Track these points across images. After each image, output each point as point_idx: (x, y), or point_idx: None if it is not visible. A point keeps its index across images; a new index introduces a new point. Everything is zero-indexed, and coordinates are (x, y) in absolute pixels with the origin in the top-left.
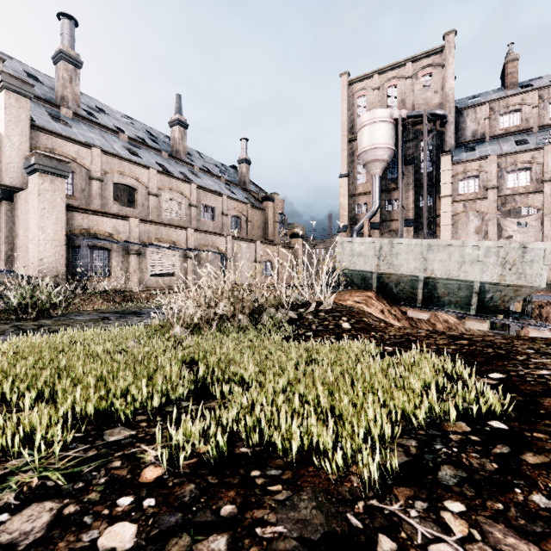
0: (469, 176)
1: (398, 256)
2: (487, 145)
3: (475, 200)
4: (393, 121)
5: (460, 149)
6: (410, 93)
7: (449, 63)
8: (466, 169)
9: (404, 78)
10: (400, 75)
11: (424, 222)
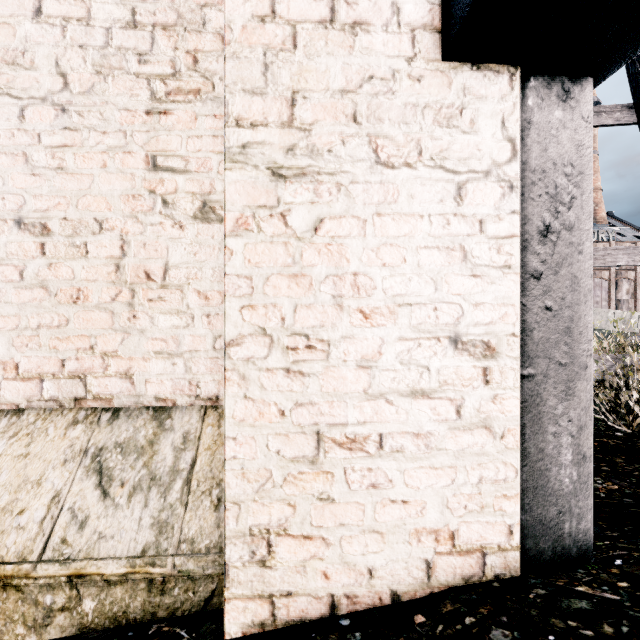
0: None
1: None
2: None
3: None
4: None
5: None
6: None
7: None
8: None
9: None
10: None
11: None
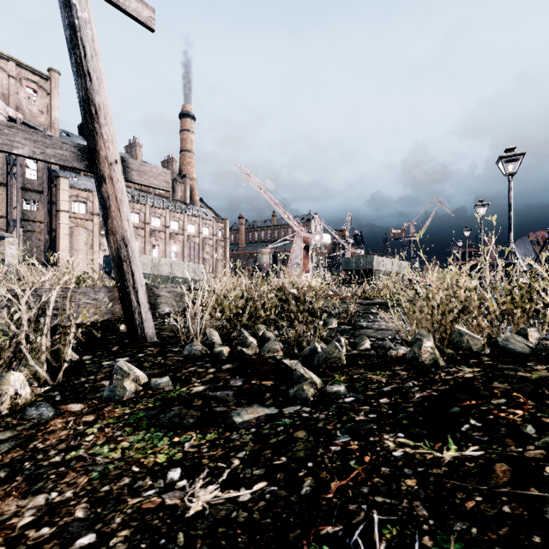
0: (81, 200)
1: (162, 267)
2: (85, 179)
3: (85, 220)
4: (8, 118)
5: (64, 173)
6: (14, 94)
7: (55, 96)
8: (79, 194)
9: (6, 73)
10: (2, 66)
11: (45, 228)
